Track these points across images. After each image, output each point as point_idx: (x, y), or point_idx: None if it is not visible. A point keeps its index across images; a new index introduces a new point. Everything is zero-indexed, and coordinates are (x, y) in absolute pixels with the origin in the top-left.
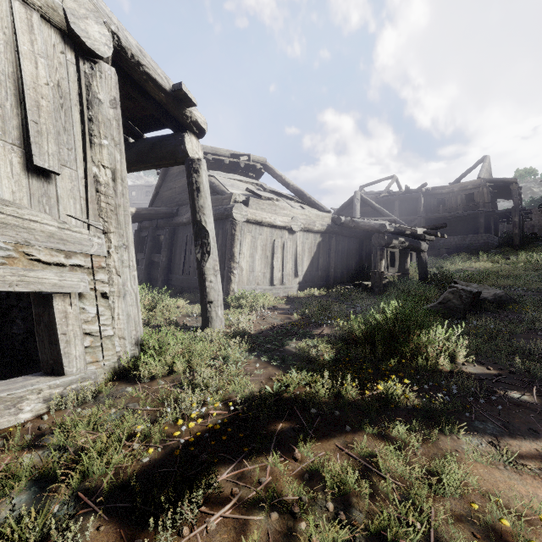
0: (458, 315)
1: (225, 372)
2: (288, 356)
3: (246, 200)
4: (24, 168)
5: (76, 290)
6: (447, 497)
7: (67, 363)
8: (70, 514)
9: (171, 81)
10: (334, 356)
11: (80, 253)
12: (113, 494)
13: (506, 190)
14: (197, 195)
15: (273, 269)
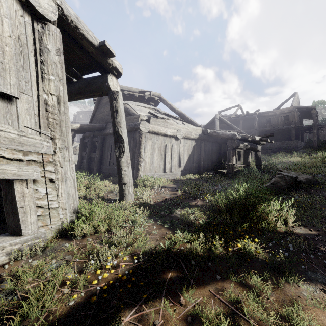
0: (284, 192)
1: (132, 232)
2: (175, 220)
3: (148, 119)
4: None
5: (31, 178)
6: None
7: (24, 227)
8: None
9: (98, 40)
10: (205, 221)
11: (34, 152)
12: None
13: (308, 113)
14: (116, 114)
15: (165, 162)
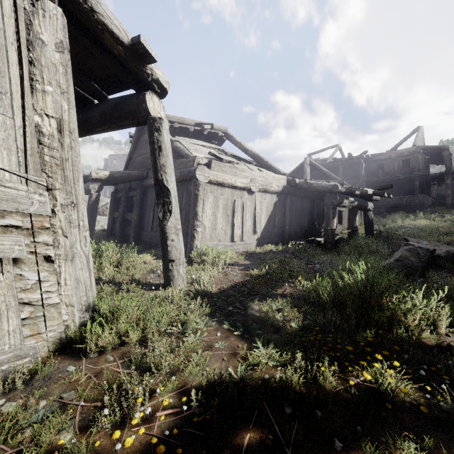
0: (417, 273)
1: (182, 347)
2: (251, 321)
3: (209, 162)
4: None
5: (8, 255)
6: None
7: None
8: None
9: (130, 35)
10: (300, 323)
11: (16, 212)
12: None
13: (438, 156)
14: (159, 153)
15: (234, 227)
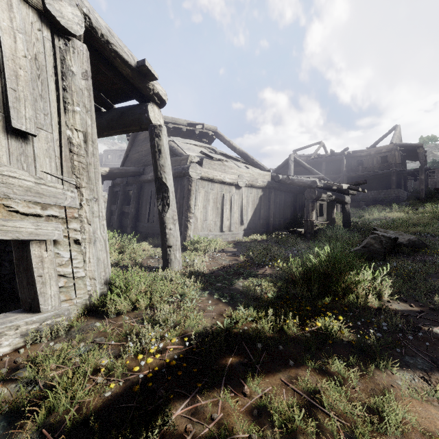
0: (379, 257)
1: (182, 309)
2: (236, 293)
3: (200, 161)
4: (4, 130)
5: (51, 238)
6: (389, 435)
7: (43, 302)
8: None
9: (136, 58)
10: (275, 294)
11: (55, 205)
12: (75, 430)
13: (414, 153)
14: (159, 156)
15: (223, 218)
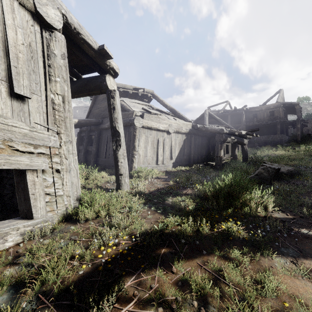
0: (267, 182)
1: (130, 217)
2: (167, 206)
3: (142, 114)
4: (9, 95)
5: (40, 168)
6: (268, 298)
7: (35, 212)
8: (33, 309)
9: (98, 44)
10: (194, 207)
11: (43, 146)
12: (60, 295)
13: (293, 109)
14: (113, 111)
15: (158, 155)
